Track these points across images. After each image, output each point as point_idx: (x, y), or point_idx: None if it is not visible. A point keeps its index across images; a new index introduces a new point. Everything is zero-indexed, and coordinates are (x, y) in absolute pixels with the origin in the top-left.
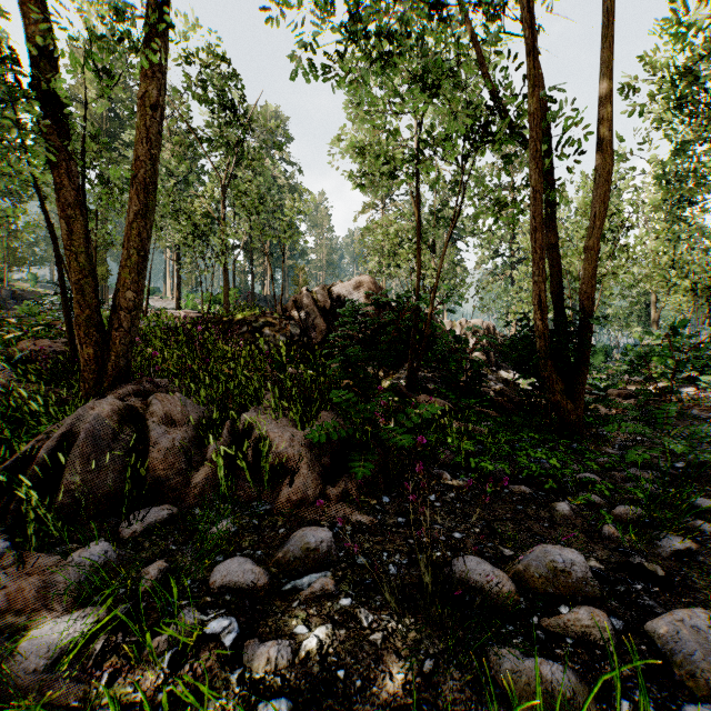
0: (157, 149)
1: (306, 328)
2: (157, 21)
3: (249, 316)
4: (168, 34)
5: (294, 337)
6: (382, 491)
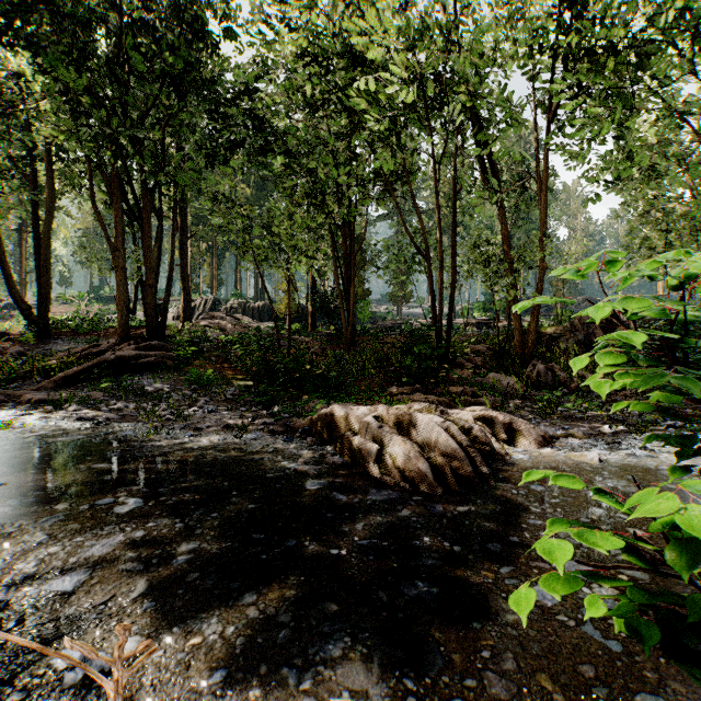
0: (542, 282)
1: (588, 335)
2: (542, 238)
3: (548, 329)
4: (544, 240)
5: (580, 340)
6: (639, 397)
